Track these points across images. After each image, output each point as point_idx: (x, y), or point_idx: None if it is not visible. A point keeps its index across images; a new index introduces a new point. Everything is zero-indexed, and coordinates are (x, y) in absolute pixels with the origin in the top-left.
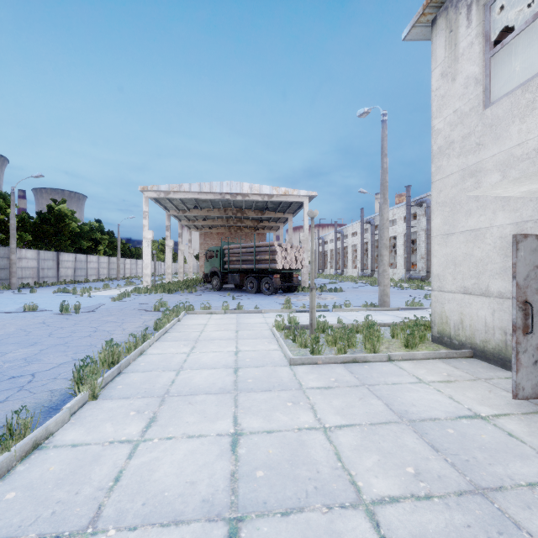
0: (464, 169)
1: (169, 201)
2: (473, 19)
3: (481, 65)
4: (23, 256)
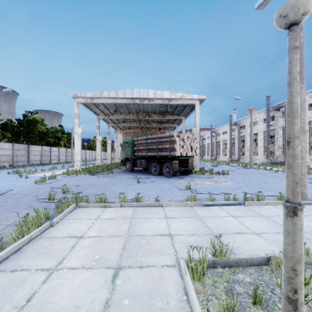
0: None
1: (96, 106)
2: None
3: None
4: (0, 147)
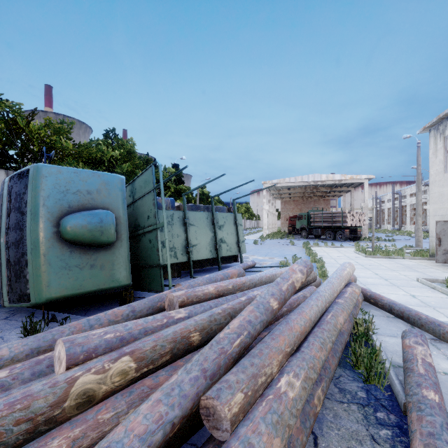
0: (439, 192)
1: (274, 187)
2: (441, 140)
3: (443, 158)
4: None
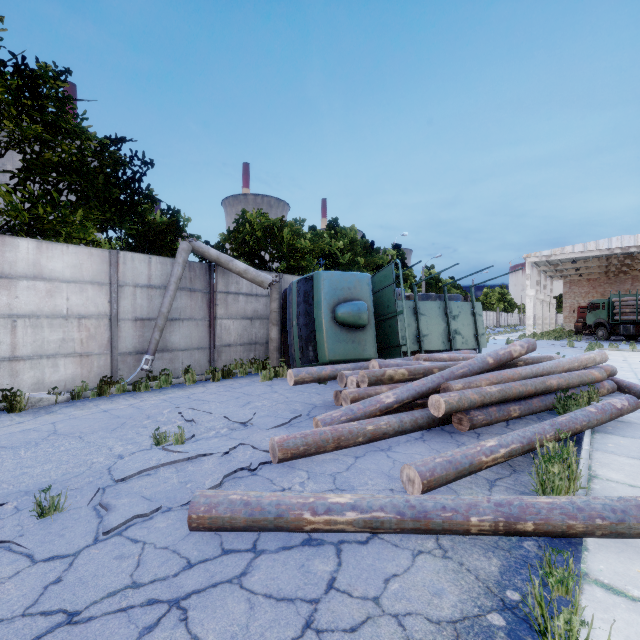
0: None
1: (545, 261)
2: None
3: None
4: None
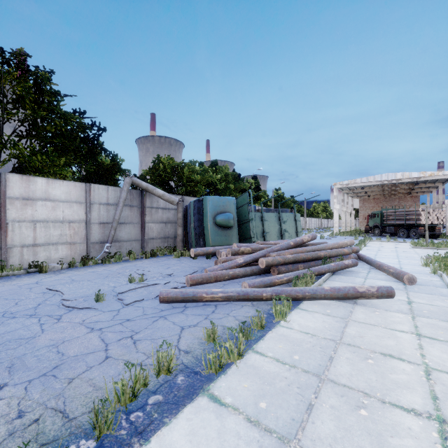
0: None
1: (346, 187)
2: None
3: None
4: None
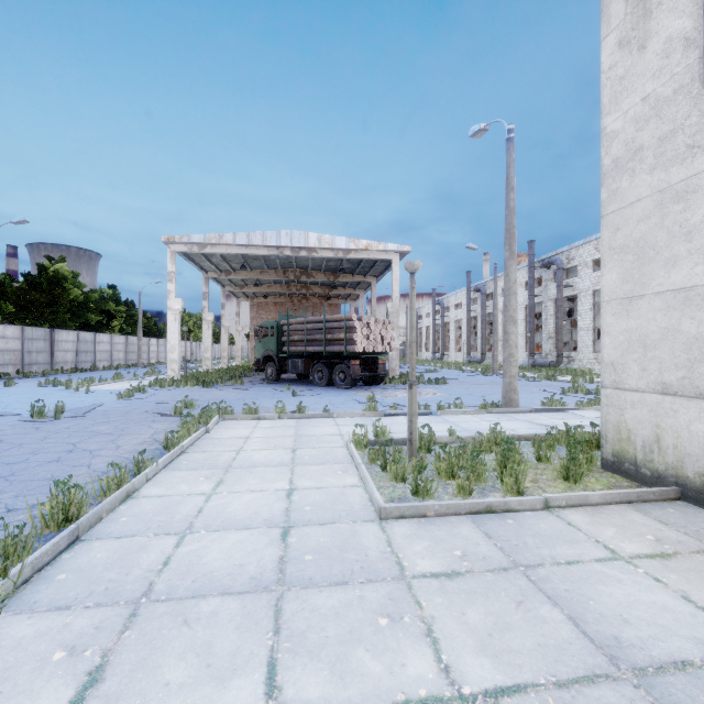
0: (663, 190)
1: (206, 258)
2: None
3: (696, 15)
4: None
